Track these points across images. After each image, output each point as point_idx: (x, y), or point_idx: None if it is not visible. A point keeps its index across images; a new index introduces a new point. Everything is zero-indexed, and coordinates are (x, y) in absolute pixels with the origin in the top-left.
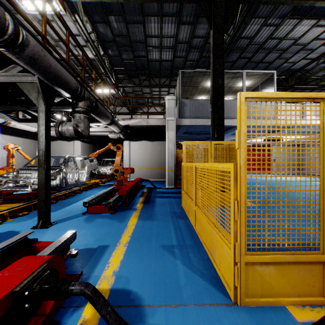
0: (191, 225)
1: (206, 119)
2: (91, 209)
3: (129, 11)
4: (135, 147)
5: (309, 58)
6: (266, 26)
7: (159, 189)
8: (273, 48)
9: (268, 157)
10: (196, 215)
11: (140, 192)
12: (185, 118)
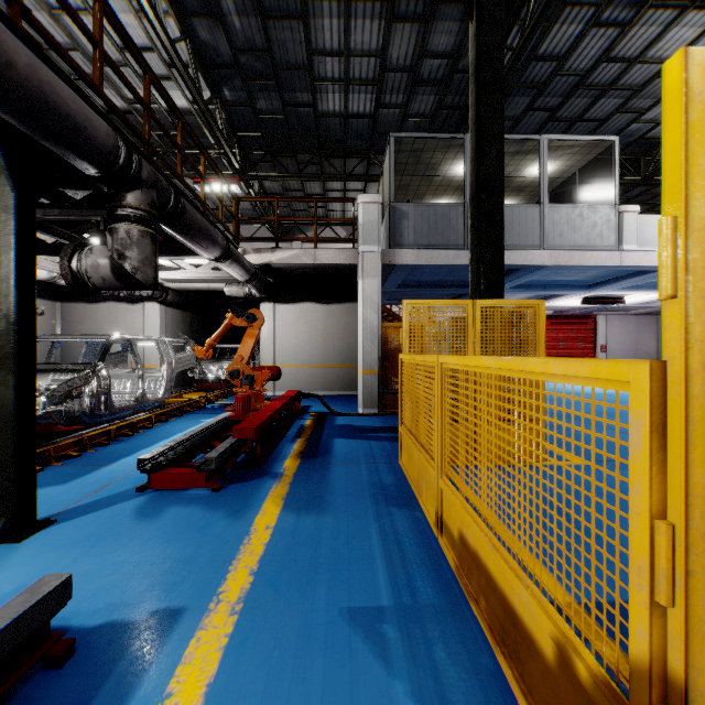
0: (428, 529)
1: (455, 249)
2: (159, 480)
3: None
4: (288, 318)
5: None
6: (598, 27)
7: (342, 416)
8: (610, 85)
9: None
10: (444, 504)
11: (296, 425)
12: (404, 248)
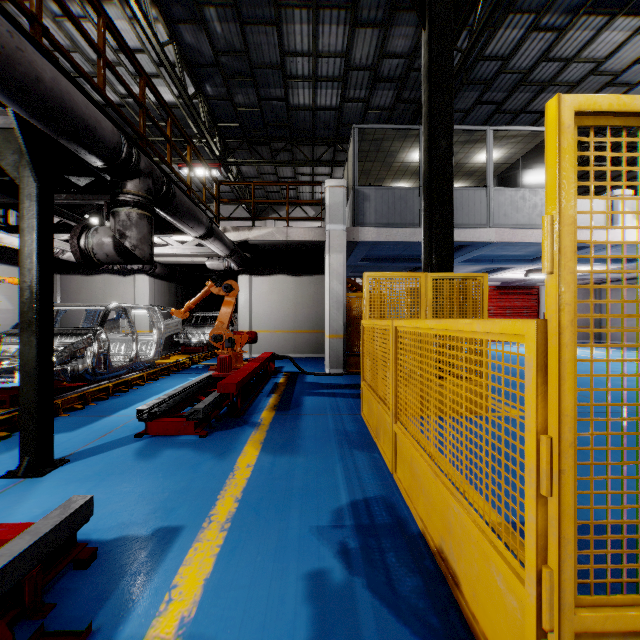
0: (384, 467)
1: (411, 228)
2: (155, 427)
3: None
4: (263, 288)
5: None
6: (537, 31)
7: (311, 375)
8: (549, 81)
9: None
10: (397, 445)
11: (270, 382)
12: (366, 227)
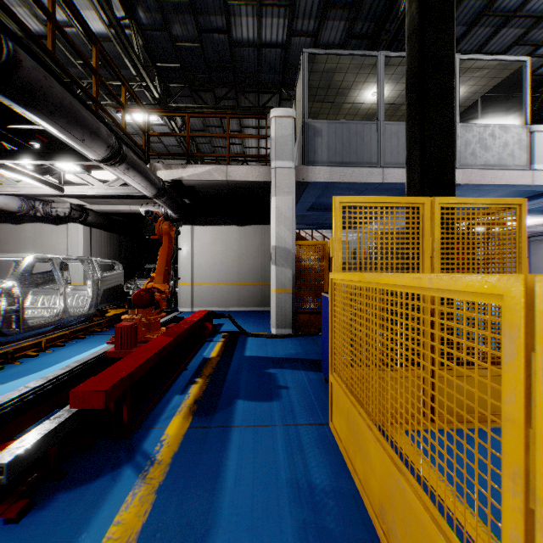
0: None
1: (368, 167)
2: None
3: None
4: (205, 238)
5: None
6: None
7: (254, 338)
8: (515, 12)
9: None
10: None
11: (202, 350)
12: (318, 165)
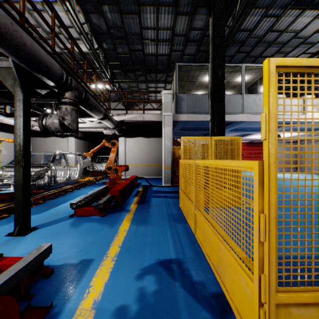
0: (191, 231)
1: (204, 114)
2: (79, 212)
3: (124, 1)
4: (131, 144)
5: (308, 52)
6: (266, 17)
7: (155, 187)
8: (273, 41)
9: (308, 152)
10: (197, 220)
11: (135, 190)
12: (182, 113)
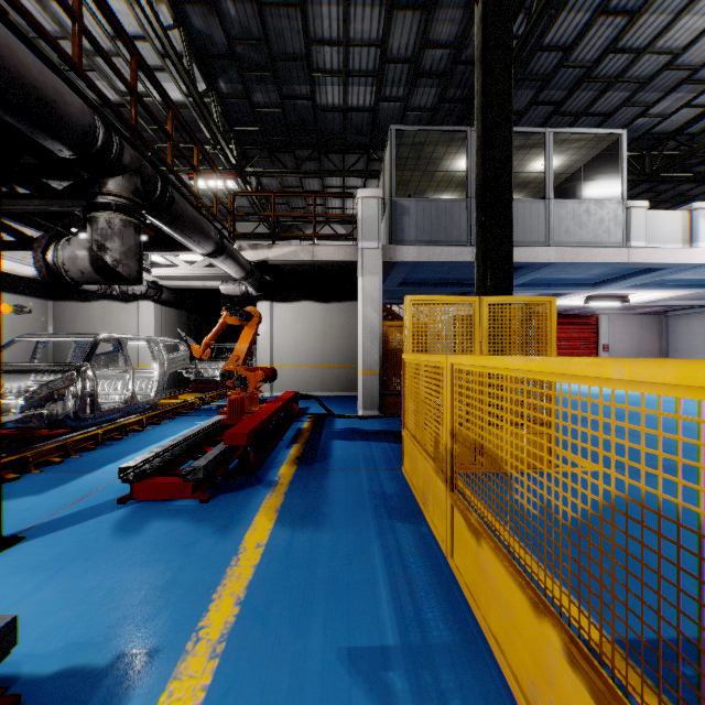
0: (436, 548)
1: (458, 246)
2: (143, 490)
3: None
4: (286, 317)
5: (698, 103)
6: (606, 15)
7: (341, 418)
8: (617, 77)
9: None
10: (455, 522)
11: (293, 427)
12: (405, 245)
